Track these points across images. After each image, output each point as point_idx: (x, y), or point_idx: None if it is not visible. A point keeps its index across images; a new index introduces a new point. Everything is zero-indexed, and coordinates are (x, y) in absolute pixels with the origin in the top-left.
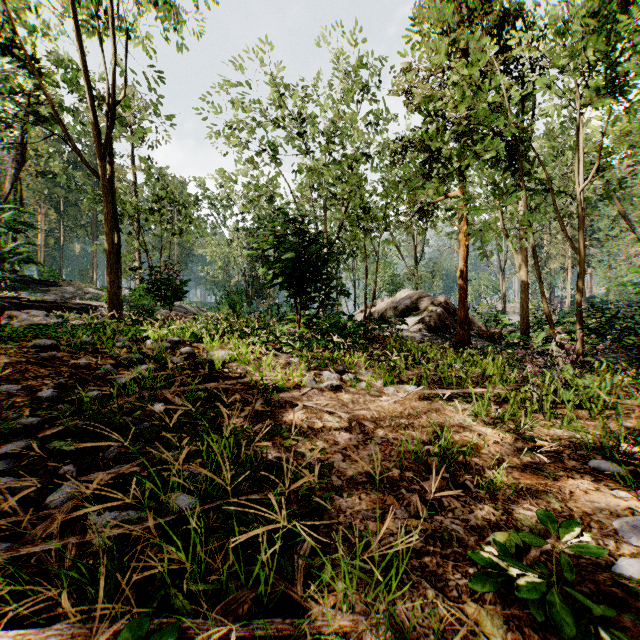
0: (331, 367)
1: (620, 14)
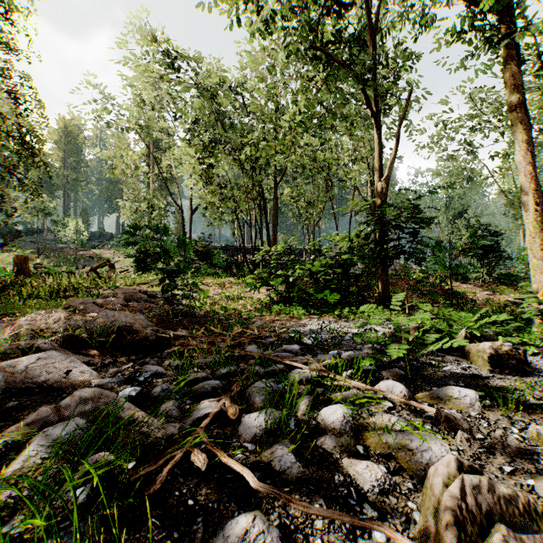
0: (491, 289)
1: None
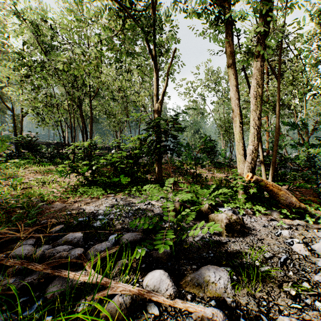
0: (212, 171)
1: (289, 85)
